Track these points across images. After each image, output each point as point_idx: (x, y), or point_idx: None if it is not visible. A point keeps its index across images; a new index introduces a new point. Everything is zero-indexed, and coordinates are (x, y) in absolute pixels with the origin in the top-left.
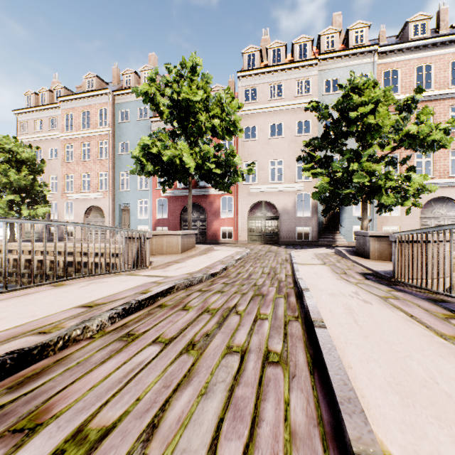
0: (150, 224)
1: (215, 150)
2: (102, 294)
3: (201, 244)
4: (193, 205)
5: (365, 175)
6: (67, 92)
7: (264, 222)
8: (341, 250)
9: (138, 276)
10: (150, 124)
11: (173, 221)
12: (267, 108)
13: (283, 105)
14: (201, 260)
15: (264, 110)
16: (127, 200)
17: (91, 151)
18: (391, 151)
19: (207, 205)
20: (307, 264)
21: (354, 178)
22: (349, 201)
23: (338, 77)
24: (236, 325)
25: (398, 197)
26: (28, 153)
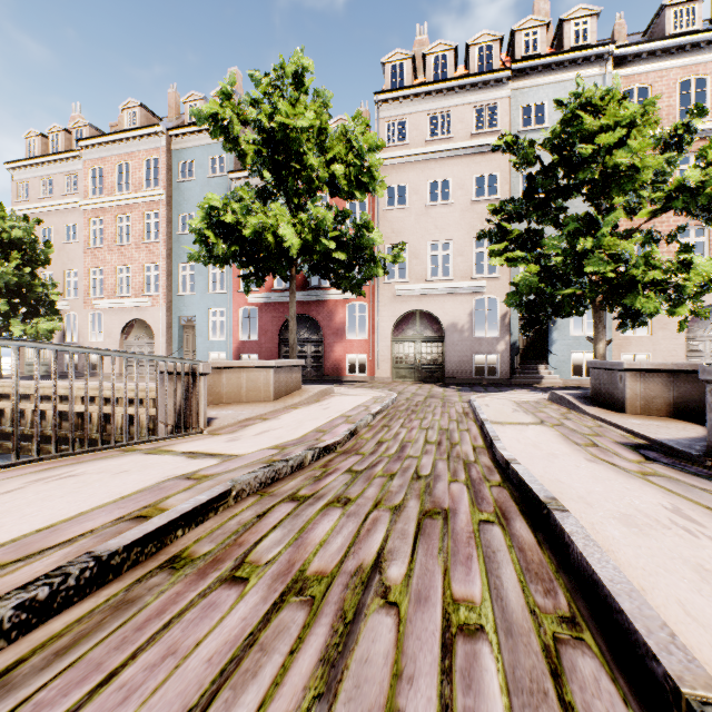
0: (229, 349)
1: (336, 220)
2: (27, 524)
3: (313, 383)
4: (301, 318)
5: (606, 259)
6: (93, 132)
7: (420, 346)
8: (564, 395)
9: (168, 455)
10: (229, 183)
11: (266, 345)
12: (425, 154)
13: (451, 149)
14: (309, 414)
15: (420, 157)
16: (191, 309)
17: (132, 228)
18: (649, 218)
19: (324, 318)
20: (509, 422)
21: (586, 264)
22: (570, 309)
23: (544, 101)
24: (387, 681)
25: (661, 300)
26: (21, 230)
